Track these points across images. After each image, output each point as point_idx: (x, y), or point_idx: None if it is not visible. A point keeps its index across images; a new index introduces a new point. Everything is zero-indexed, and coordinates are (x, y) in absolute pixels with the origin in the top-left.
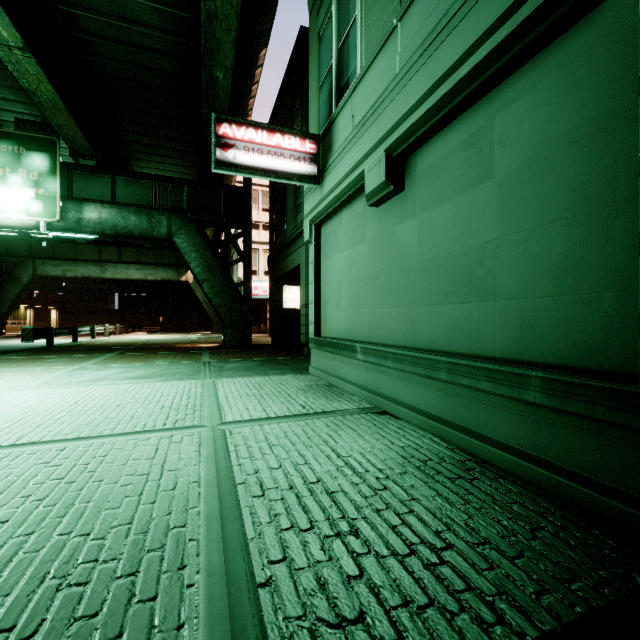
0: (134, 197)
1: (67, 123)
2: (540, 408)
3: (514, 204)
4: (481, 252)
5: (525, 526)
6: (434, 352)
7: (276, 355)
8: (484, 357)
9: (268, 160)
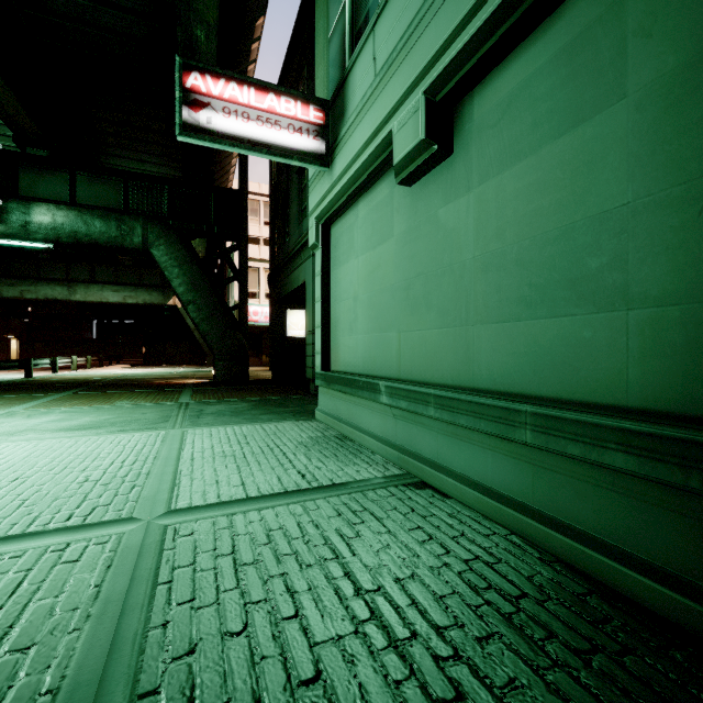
0: (100, 198)
1: (4, 96)
2: None
3: (673, 133)
4: (598, 229)
5: None
6: (504, 395)
7: (276, 393)
8: (604, 407)
9: (257, 129)
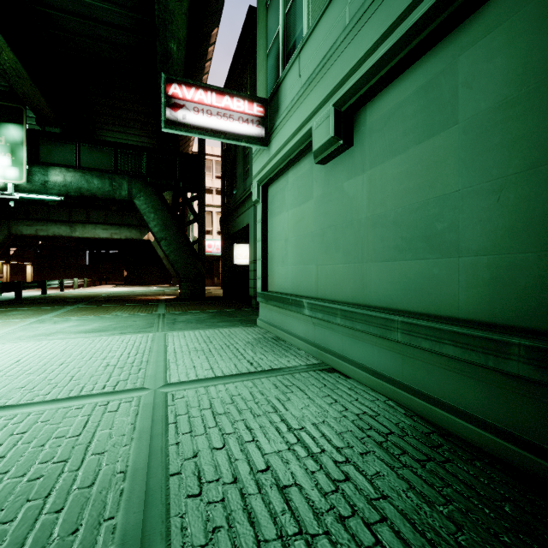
0: (97, 162)
1: (31, 91)
2: (524, 381)
3: (484, 150)
4: (442, 205)
5: (532, 544)
6: (386, 310)
7: (227, 307)
8: (445, 318)
9: (217, 121)
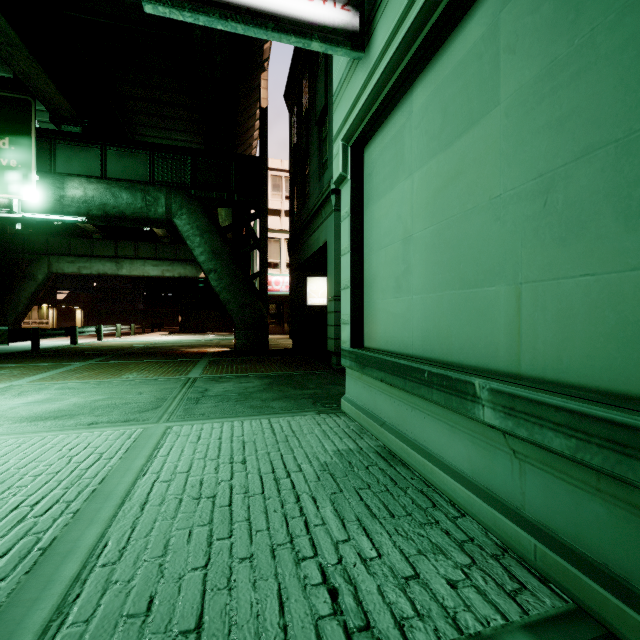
0: (128, 171)
1: (32, 69)
2: None
3: None
4: None
5: None
6: None
7: (294, 367)
8: None
9: None
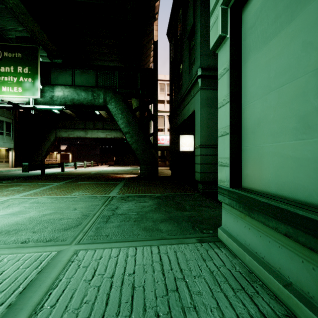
0: (85, 81)
1: (35, 28)
2: None
3: None
4: None
5: None
6: None
7: (173, 189)
8: None
9: None
